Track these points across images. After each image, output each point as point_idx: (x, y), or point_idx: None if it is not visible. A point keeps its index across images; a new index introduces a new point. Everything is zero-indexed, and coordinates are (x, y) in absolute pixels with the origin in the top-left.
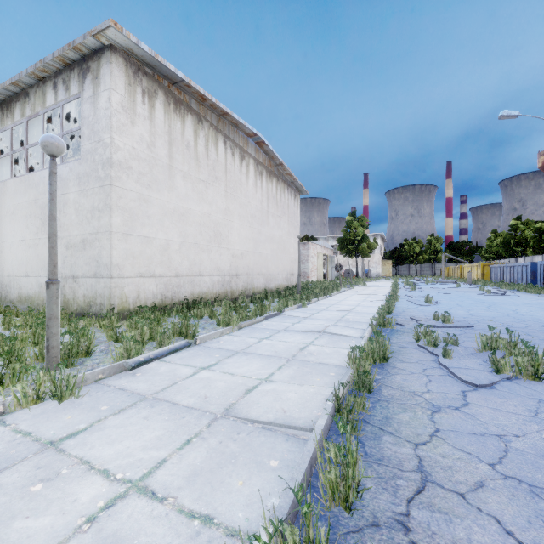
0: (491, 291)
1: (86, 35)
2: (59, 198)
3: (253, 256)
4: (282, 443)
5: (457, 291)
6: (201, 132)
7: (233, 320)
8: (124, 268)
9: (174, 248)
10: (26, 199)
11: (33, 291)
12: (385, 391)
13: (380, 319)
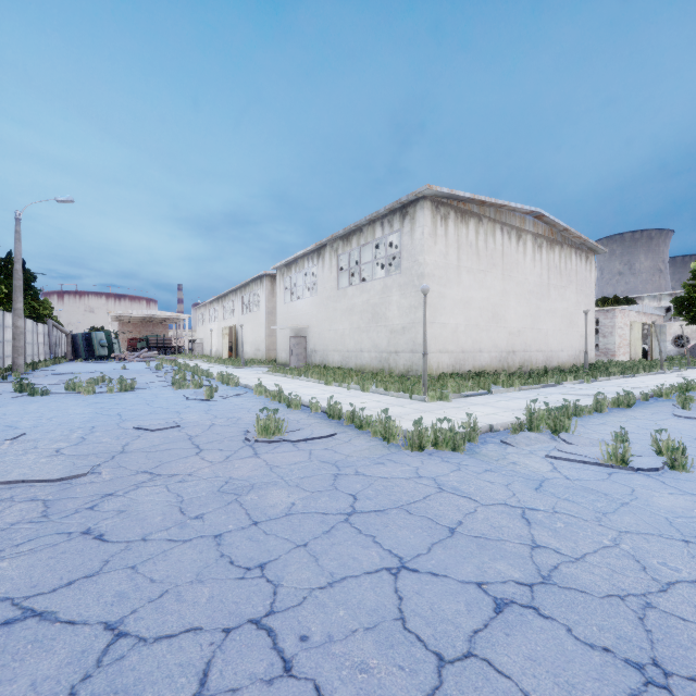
0: None
1: (409, 195)
2: (385, 299)
3: (531, 332)
4: None
5: None
6: (481, 229)
7: (515, 383)
8: (430, 346)
9: (461, 330)
10: (361, 300)
11: (366, 361)
12: (612, 414)
13: (658, 391)
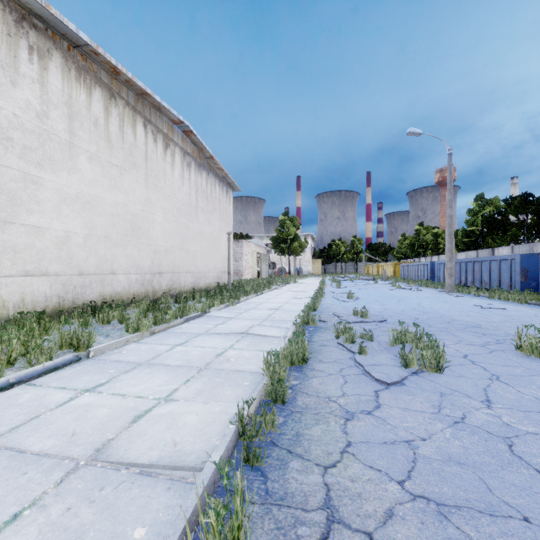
0: (401, 287)
1: None
2: None
3: (180, 252)
4: (161, 494)
5: (375, 287)
6: (114, 109)
7: (143, 325)
8: None
9: (77, 241)
10: None
11: None
12: (300, 399)
13: (304, 316)
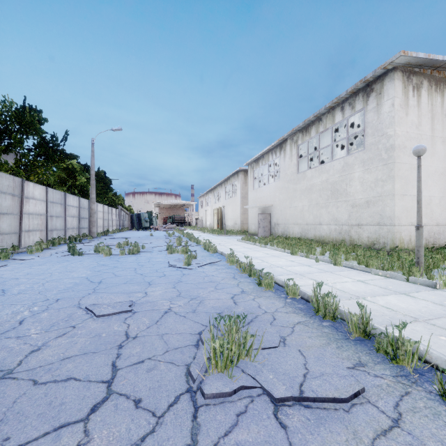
0: None
1: (376, 70)
2: (345, 177)
3: None
4: None
5: None
6: None
7: None
8: (401, 219)
9: (435, 202)
10: (319, 180)
11: (325, 233)
12: None
13: None
